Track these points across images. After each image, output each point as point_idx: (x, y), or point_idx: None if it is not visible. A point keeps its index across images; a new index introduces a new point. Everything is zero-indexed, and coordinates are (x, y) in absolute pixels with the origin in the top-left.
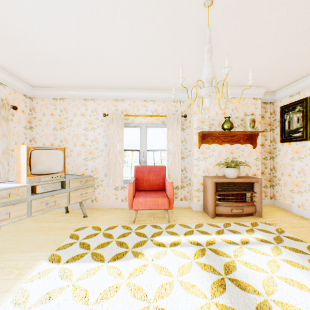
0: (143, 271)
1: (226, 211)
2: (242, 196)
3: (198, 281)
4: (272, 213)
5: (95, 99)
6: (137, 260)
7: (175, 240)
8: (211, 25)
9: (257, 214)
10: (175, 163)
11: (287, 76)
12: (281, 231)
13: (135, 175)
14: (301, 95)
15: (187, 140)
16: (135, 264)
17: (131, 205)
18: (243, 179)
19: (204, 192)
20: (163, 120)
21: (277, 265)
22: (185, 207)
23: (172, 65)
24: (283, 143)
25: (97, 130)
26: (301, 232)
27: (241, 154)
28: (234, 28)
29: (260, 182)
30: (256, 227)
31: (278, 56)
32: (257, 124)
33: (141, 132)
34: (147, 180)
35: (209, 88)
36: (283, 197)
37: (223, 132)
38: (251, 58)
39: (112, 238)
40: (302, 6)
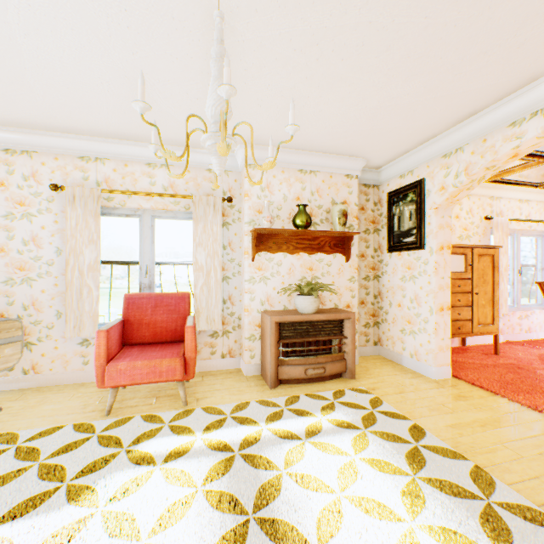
0: (73, 538)
1: (298, 374)
2: (324, 346)
3: (194, 538)
4: (373, 371)
5: (32, 151)
6: (72, 509)
7: (182, 445)
8: (240, 17)
9: (349, 375)
10: (210, 289)
11: (393, 142)
12: (379, 402)
13: (124, 314)
14: (414, 175)
15: (234, 245)
16: (61, 521)
17: (101, 378)
18: (326, 316)
19: (262, 340)
20: (187, 206)
21: (355, 472)
22: (231, 370)
23: (187, 94)
24: (392, 252)
25: (38, 218)
26: (408, 400)
27: (328, 271)
28: (285, 31)
29: (353, 319)
30: (342, 399)
31: (373, 102)
32: (352, 219)
33: (142, 227)
34: (151, 323)
35: (215, 135)
36: (392, 342)
37: (294, 232)
38: (329, 100)
39: (37, 458)
40: (390, 7)
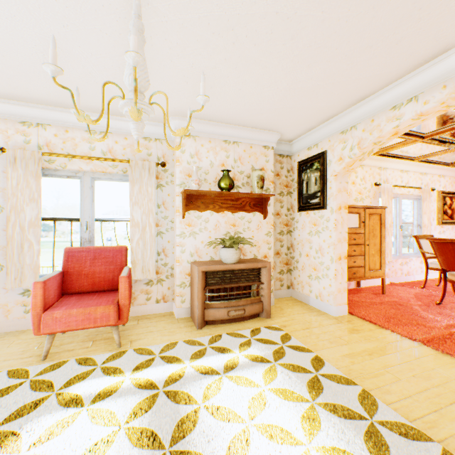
0: None
1: (221, 316)
2: (244, 290)
3: None
4: (286, 310)
5: None
6: None
7: (111, 385)
8: None
9: (265, 314)
10: (145, 243)
11: (301, 119)
12: (288, 337)
13: (64, 266)
14: (319, 147)
15: (167, 204)
16: None
17: (38, 326)
18: (246, 265)
19: (191, 287)
20: (125, 169)
21: (264, 401)
22: (164, 314)
23: (119, 68)
24: (301, 211)
25: None
26: (312, 335)
27: (248, 227)
28: (204, 15)
29: (269, 267)
30: (258, 336)
31: (283, 84)
32: (269, 184)
33: (82, 187)
34: (90, 273)
35: (131, 102)
36: (301, 286)
37: (219, 194)
38: (246, 80)
39: None
40: (292, 0)
